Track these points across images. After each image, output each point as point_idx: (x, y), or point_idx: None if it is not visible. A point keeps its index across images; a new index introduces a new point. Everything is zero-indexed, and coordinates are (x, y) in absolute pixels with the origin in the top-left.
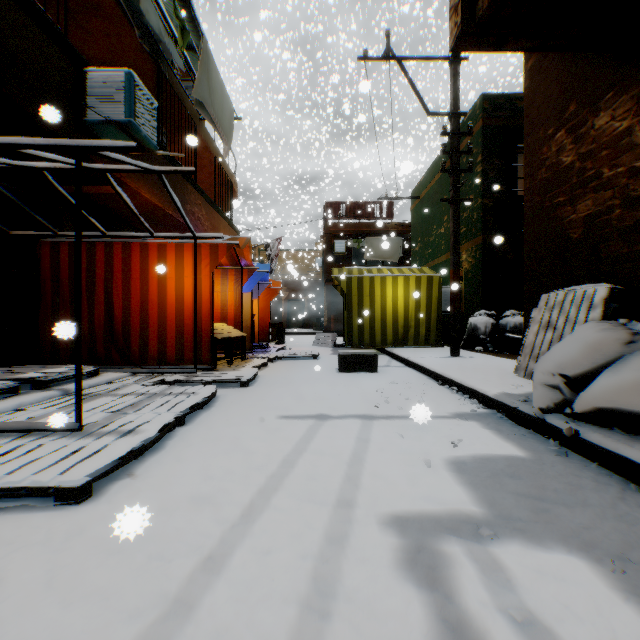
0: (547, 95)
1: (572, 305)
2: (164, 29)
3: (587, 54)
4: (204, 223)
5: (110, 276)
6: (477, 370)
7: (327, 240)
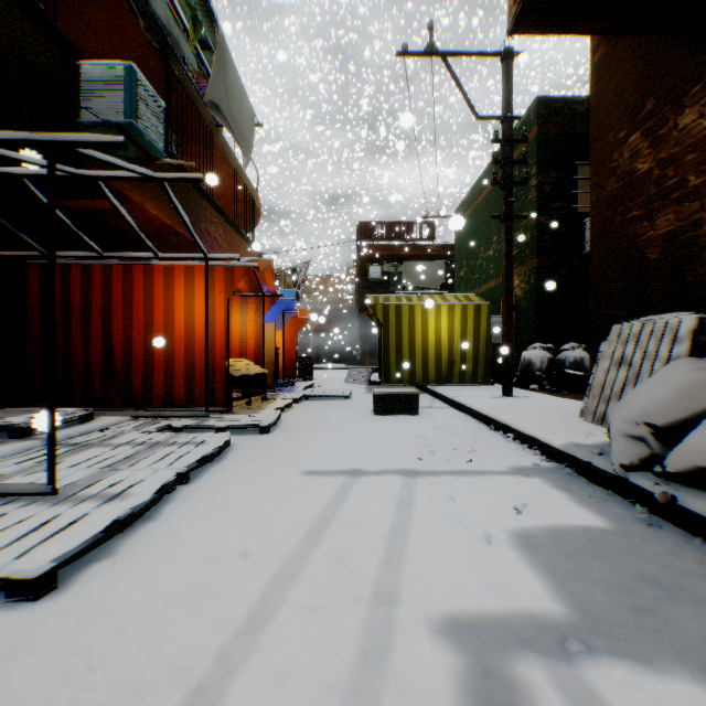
0: (618, 92)
1: (651, 338)
2: (173, 20)
3: (668, 41)
4: (221, 244)
5: (109, 304)
6: (535, 413)
7: (361, 264)
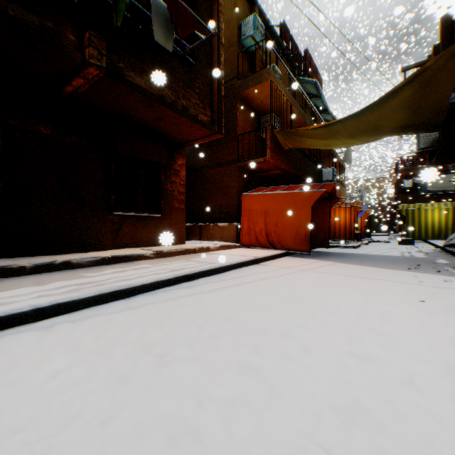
0: None
1: None
2: None
3: None
4: (337, 191)
5: None
6: None
7: (397, 180)
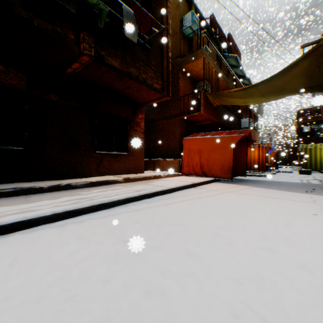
0: None
1: None
2: None
3: None
4: (252, 135)
5: None
6: None
7: (298, 126)
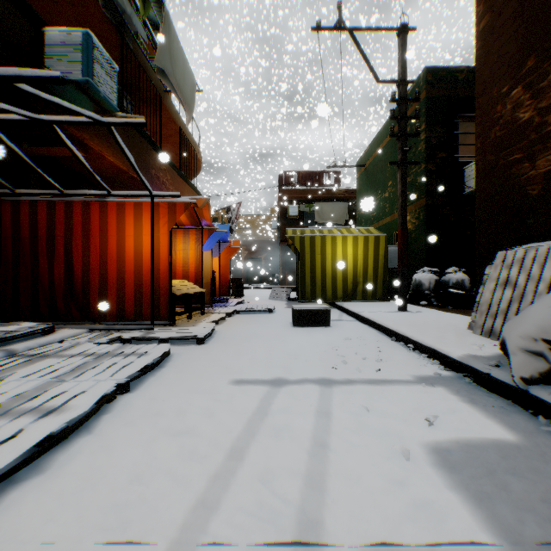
0: (501, 53)
1: (534, 262)
2: None
3: (548, 6)
4: (169, 187)
5: (70, 234)
6: (430, 326)
7: (282, 205)
